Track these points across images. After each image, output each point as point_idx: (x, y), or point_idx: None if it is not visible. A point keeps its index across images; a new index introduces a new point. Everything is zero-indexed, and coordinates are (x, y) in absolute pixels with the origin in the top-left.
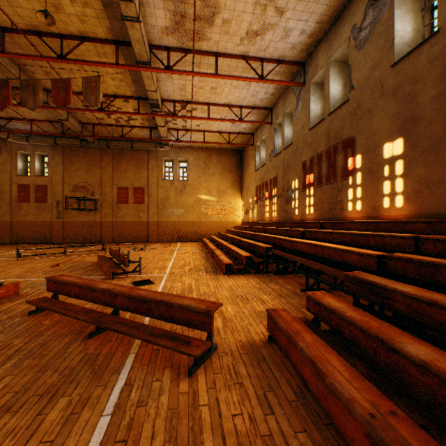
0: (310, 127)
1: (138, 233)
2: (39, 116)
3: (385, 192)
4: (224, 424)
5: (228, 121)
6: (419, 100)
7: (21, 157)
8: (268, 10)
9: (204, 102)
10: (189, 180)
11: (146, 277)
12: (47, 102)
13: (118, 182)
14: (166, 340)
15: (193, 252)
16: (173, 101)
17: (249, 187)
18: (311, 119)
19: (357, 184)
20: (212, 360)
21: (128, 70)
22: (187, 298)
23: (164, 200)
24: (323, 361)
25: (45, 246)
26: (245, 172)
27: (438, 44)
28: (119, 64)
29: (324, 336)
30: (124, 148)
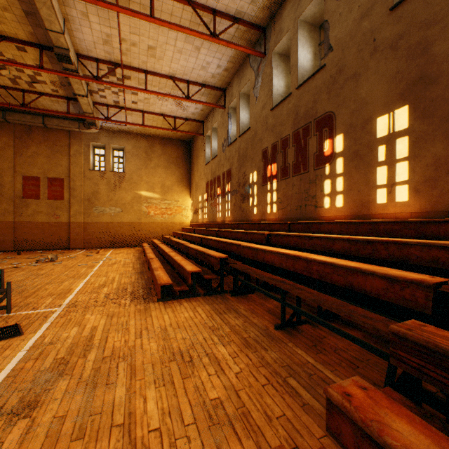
0: (272, 106)
1: (54, 238)
2: None
3: (379, 182)
4: None
5: (173, 97)
6: (436, 50)
7: None
8: None
9: (140, 68)
10: (126, 172)
11: (19, 316)
12: None
13: (24, 169)
14: None
15: (125, 262)
16: (96, 60)
17: (198, 183)
18: (273, 97)
19: (338, 173)
20: None
21: None
22: None
23: (93, 195)
24: None
25: None
26: (194, 166)
27: None
28: None
29: None
30: (32, 124)
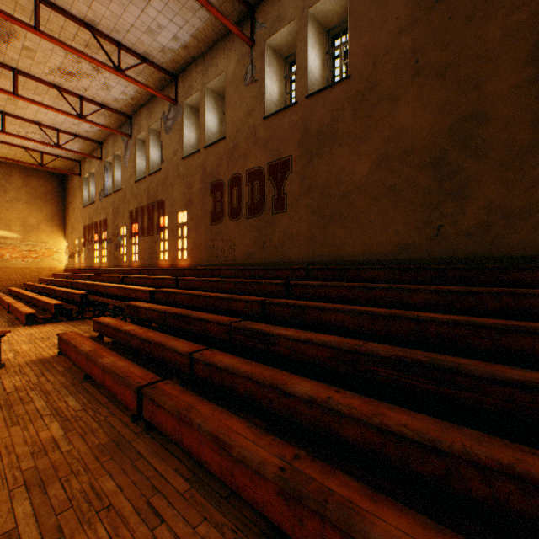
0: (136, 179)
1: None
2: None
3: (179, 247)
4: (6, 386)
5: (39, 143)
6: (194, 190)
7: None
8: (83, 63)
9: None
10: None
11: None
12: None
13: None
14: None
15: None
16: None
17: (75, 225)
18: (137, 172)
19: (166, 239)
20: None
21: None
22: None
23: None
24: (82, 344)
25: None
26: (71, 205)
27: (200, 159)
28: None
29: (99, 340)
30: None
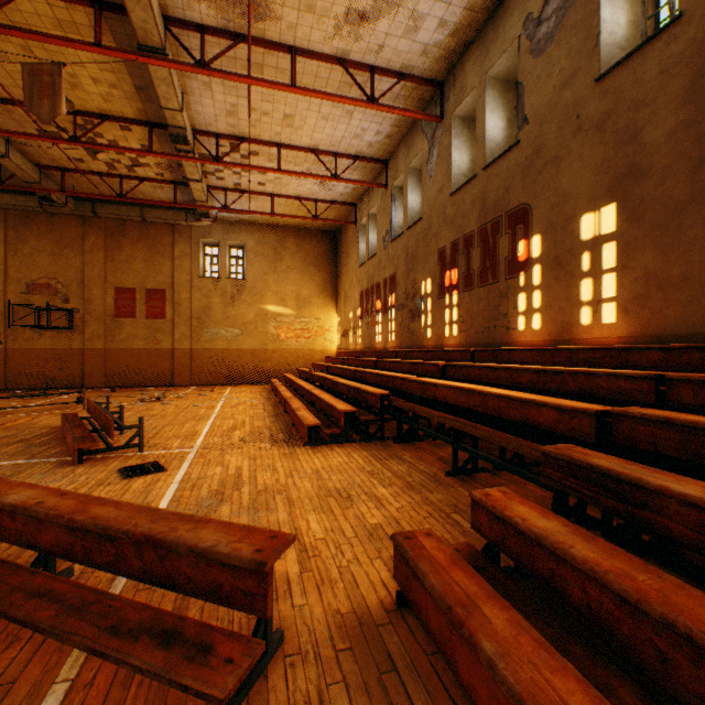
0: (452, 190)
1: (154, 371)
2: None
3: (583, 298)
4: None
5: (315, 178)
6: (646, 138)
7: None
8: None
9: (272, 141)
10: (247, 278)
11: (153, 455)
12: None
13: (117, 278)
14: (148, 647)
15: (252, 403)
16: (216, 135)
17: (349, 292)
18: (453, 177)
19: (535, 285)
20: (268, 683)
21: (125, 66)
22: (213, 525)
23: (203, 312)
24: None
25: None
26: (343, 268)
27: (680, 38)
28: (102, 46)
29: (520, 596)
30: (127, 217)
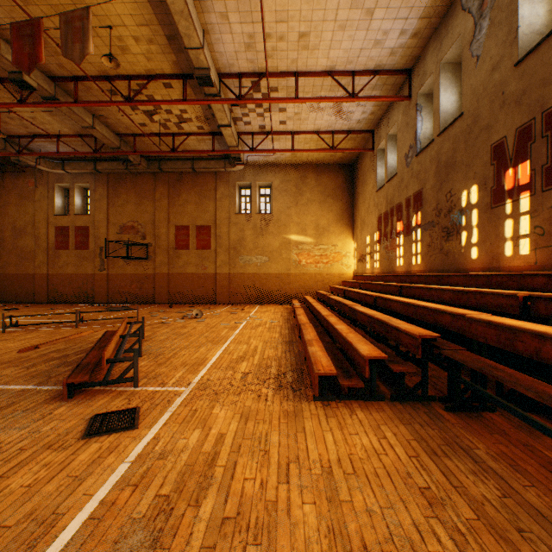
0: (518, 57)
1: (202, 291)
2: (65, 129)
3: None
4: None
5: (331, 101)
6: None
7: (61, 192)
8: None
9: (289, 71)
10: (273, 213)
11: (143, 394)
12: (55, 96)
13: (176, 219)
14: None
15: (271, 325)
16: (238, 75)
17: (365, 218)
18: (520, 39)
19: None
20: None
21: (154, 15)
22: None
23: (238, 243)
24: None
25: (80, 307)
26: (359, 196)
27: None
28: None
29: None
30: (182, 170)
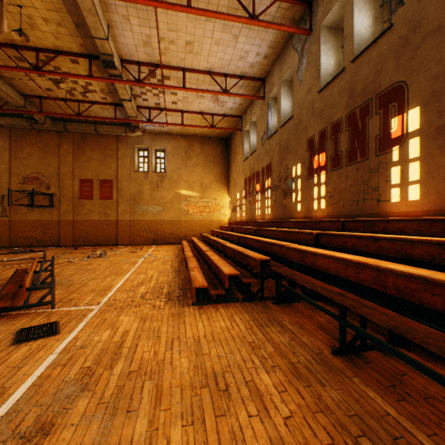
0: (320, 88)
1: (105, 235)
2: None
3: None
4: None
5: (210, 93)
6: None
7: None
8: None
9: (178, 66)
10: (167, 172)
11: (60, 313)
12: None
13: (81, 173)
14: None
15: (164, 260)
16: (138, 63)
17: (236, 180)
18: (321, 77)
19: (411, 157)
20: None
21: (64, 5)
22: None
23: (137, 195)
24: None
25: None
26: (232, 163)
27: None
28: None
29: None
30: (86, 131)
